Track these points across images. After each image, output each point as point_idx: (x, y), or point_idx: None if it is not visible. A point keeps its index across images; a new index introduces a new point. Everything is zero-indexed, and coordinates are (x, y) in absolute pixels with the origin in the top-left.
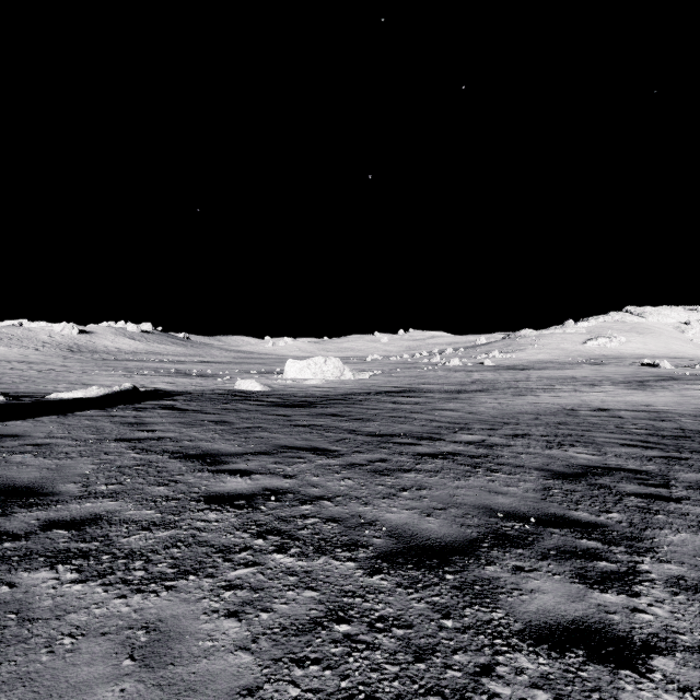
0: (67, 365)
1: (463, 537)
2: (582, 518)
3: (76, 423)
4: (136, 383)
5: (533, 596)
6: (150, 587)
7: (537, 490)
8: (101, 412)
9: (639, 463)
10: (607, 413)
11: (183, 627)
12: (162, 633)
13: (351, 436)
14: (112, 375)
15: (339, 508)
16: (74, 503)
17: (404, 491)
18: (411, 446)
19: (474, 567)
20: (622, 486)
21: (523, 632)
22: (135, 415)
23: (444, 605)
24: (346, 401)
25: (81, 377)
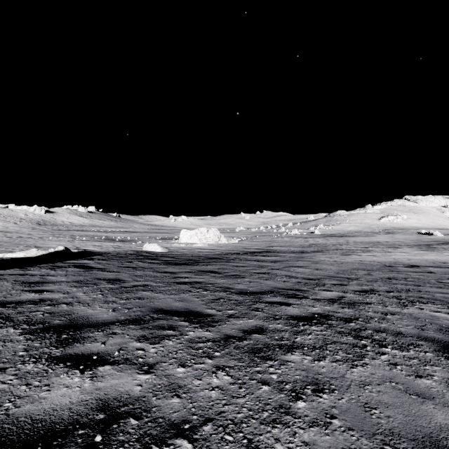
0: (31, 234)
1: None
2: None
3: None
4: (73, 246)
5: None
6: None
7: None
8: (18, 271)
9: None
10: (420, 269)
11: None
12: None
13: (226, 295)
14: (59, 240)
15: None
16: None
17: (298, 399)
18: (282, 307)
19: None
20: None
21: None
22: (45, 273)
23: None
24: (221, 260)
25: (37, 242)
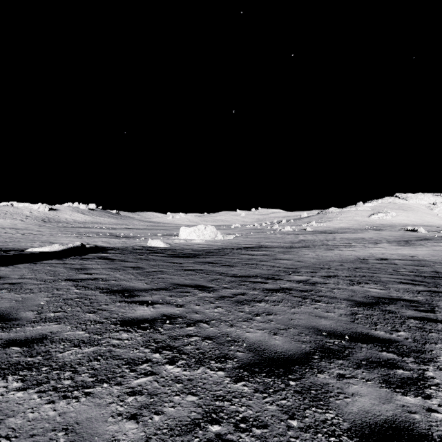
0: (41, 231)
1: (300, 351)
2: (380, 336)
3: (40, 269)
4: (84, 242)
5: (354, 399)
6: (73, 394)
7: (347, 315)
8: (58, 261)
9: (412, 295)
10: (387, 262)
11: (94, 428)
12: (77, 435)
13: (222, 277)
14: (69, 237)
15: (213, 328)
16: (29, 326)
17: (257, 316)
18: (261, 284)
19: (309, 374)
20: (404, 311)
21: (350, 431)
22: (80, 263)
23: (290, 407)
24: (218, 254)
25: (49, 238)
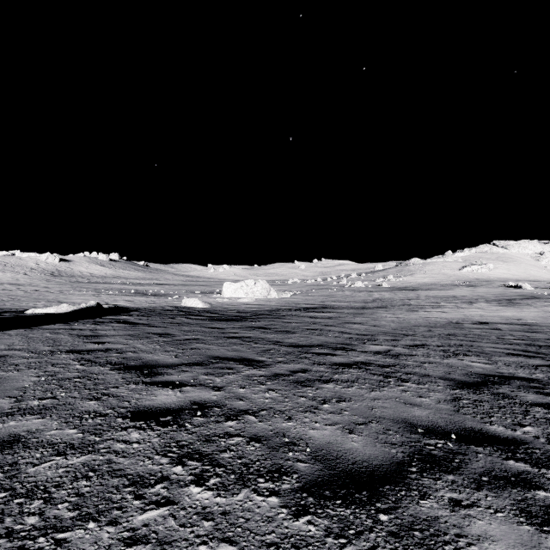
0: (48, 287)
1: (389, 459)
2: (500, 434)
3: (37, 336)
4: (101, 301)
5: (482, 547)
6: (36, 543)
7: (448, 401)
8: (64, 326)
9: (528, 371)
10: (487, 326)
11: None
12: None
13: (275, 347)
14: (83, 295)
15: (263, 424)
16: None
17: (325, 404)
18: (328, 356)
19: (407, 501)
20: (523, 395)
21: None
22: (92, 328)
23: None
24: (271, 316)
25: (58, 296)
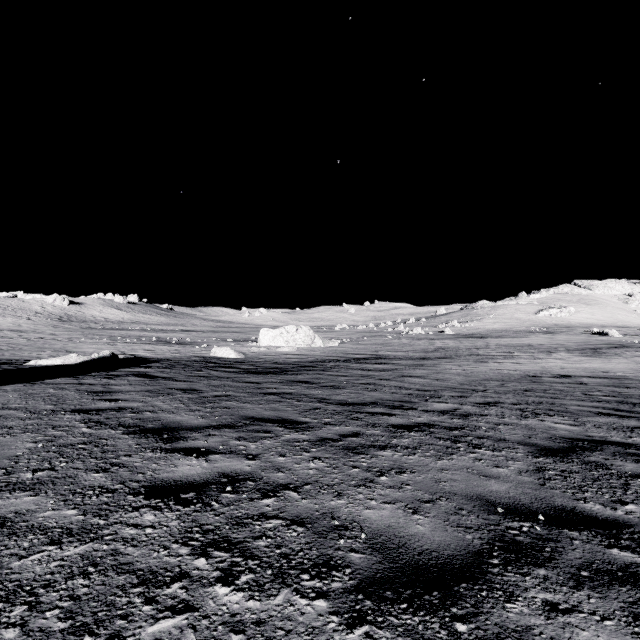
0: (55, 334)
1: (464, 548)
2: (597, 514)
3: (38, 392)
4: (117, 350)
5: None
6: None
7: (531, 472)
8: (71, 380)
9: (622, 434)
10: (570, 380)
11: None
12: None
13: (321, 406)
14: (96, 343)
15: (307, 501)
16: None
17: (382, 476)
18: (384, 417)
19: (490, 605)
20: (620, 464)
21: None
22: (104, 382)
23: None
24: (316, 368)
25: (66, 345)
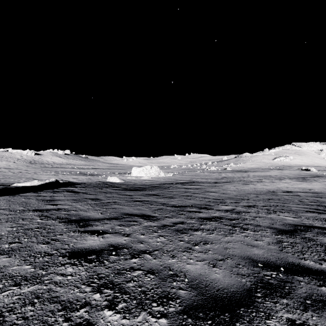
0: (27, 170)
1: (241, 287)
2: (312, 267)
3: (16, 200)
4: (59, 178)
5: None
6: None
7: (274, 243)
8: (34, 194)
9: (321, 222)
10: (292, 194)
11: None
12: None
13: (163, 207)
14: (48, 174)
15: (156, 260)
16: None
17: (196, 245)
18: (196, 213)
19: (257, 321)
20: (321, 239)
21: None
22: (51, 195)
23: None
24: (161, 188)
25: (33, 176)
